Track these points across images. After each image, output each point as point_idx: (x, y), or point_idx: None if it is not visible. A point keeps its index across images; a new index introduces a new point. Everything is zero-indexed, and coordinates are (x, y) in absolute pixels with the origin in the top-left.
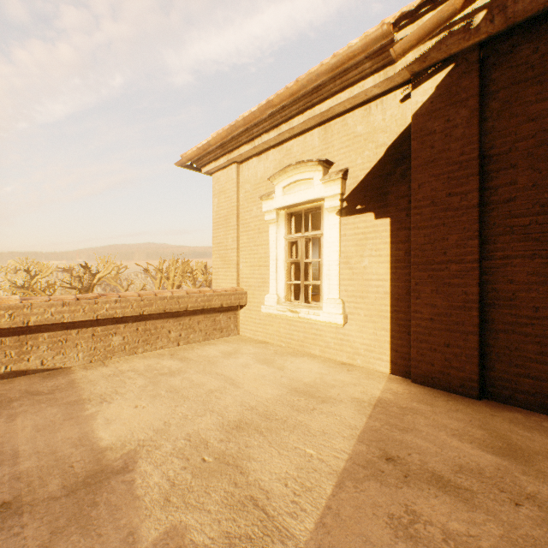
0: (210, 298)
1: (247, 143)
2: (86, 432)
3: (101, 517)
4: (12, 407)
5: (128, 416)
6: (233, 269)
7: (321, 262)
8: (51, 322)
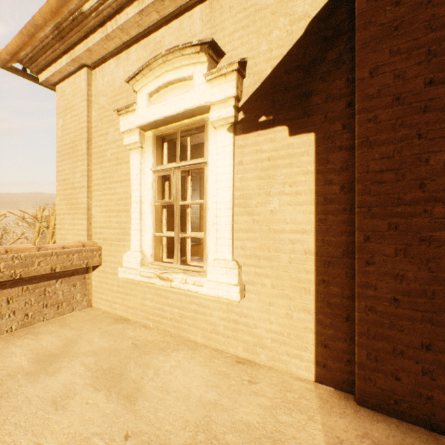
0: (27, 261)
1: (96, 30)
2: None
3: None
4: None
5: None
6: (82, 215)
7: (205, 204)
8: None
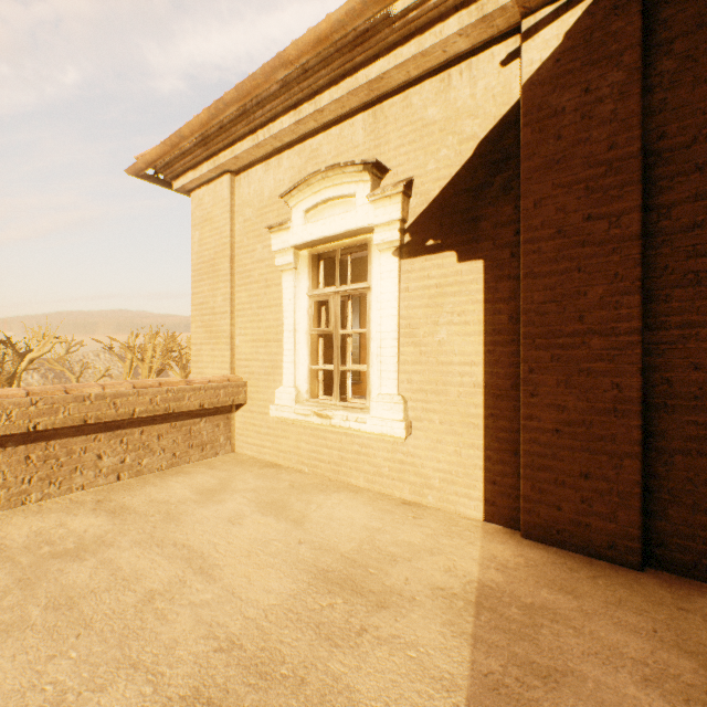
0: (179, 395)
1: (245, 137)
2: None
3: None
4: None
5: None
6: (224, 345)
7: (368, 334)
8: None
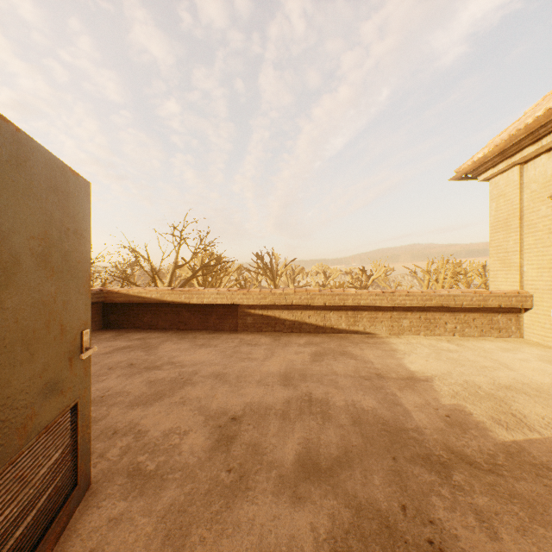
0: (485, 298)
1: (530, 145)
2: (400, 363)
3: (419, 390)
4: (358, 345)
5: (422, 363)
6: (514, 271)
7: None
8: (370, 305)
